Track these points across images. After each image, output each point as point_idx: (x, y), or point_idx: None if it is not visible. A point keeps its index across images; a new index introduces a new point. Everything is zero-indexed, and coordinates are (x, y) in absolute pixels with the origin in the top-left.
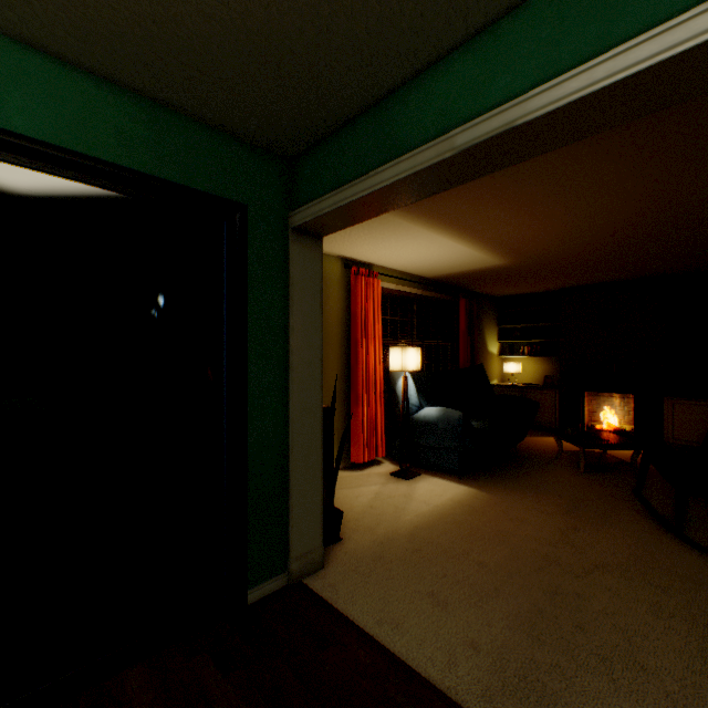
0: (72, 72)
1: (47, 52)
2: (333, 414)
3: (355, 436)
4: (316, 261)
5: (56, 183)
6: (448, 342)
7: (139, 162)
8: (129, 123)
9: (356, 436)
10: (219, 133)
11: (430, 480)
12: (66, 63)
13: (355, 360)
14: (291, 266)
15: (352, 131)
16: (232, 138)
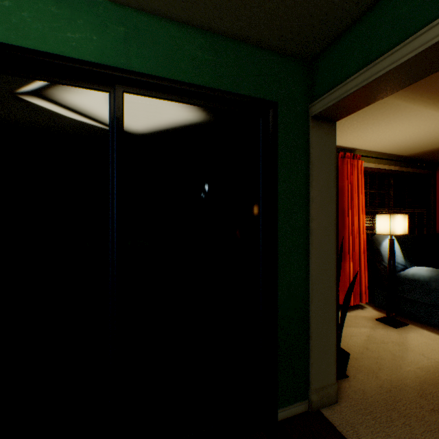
0: (165, 23)
1: (150, 12)
2: (338, 270)
3: (342, 284)
4: (331, 142)
5: (156, 106)
6: (423, 209)
7: (205, 79)
8: (198, 52)
9: (343, 284)
10: (257, 48)
11: (421, 332)
12: (161, 18)
13: (342, 224)
14: (310, 148)
15: (387, 2)
16: (266, 51)
